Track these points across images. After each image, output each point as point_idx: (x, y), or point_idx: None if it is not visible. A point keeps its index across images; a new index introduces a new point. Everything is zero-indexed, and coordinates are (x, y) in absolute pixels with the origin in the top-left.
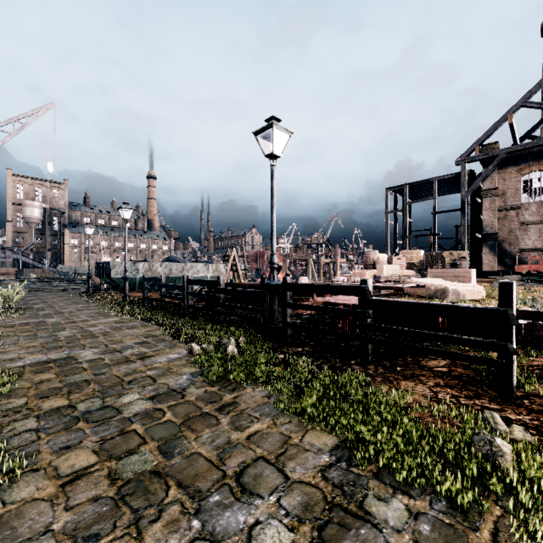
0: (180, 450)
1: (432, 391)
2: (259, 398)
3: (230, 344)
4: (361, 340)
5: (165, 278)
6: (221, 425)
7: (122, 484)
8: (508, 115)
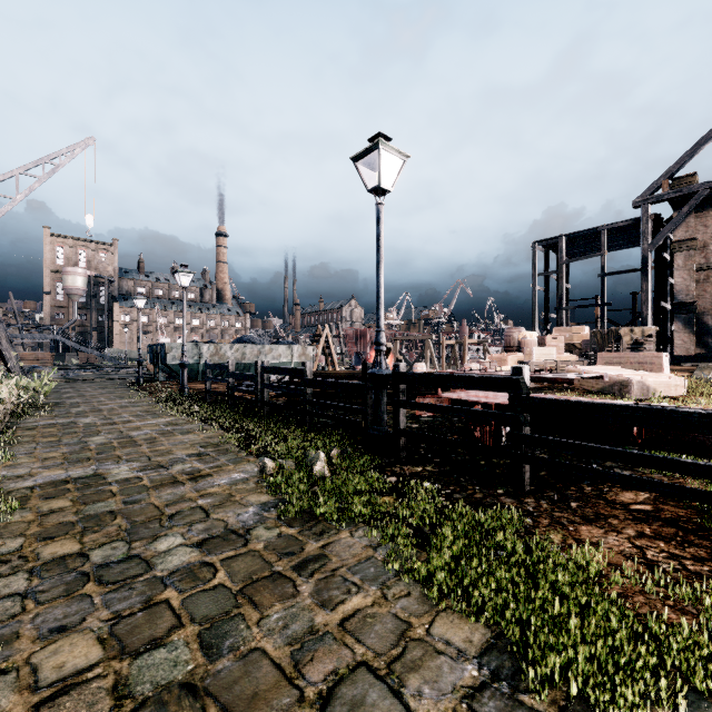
0: (232, 642)
1: (634, 546)
2: (359, 549)
3: (318, 459)
4: (513, 459)
5: (233, 365)
6: (301, 597)
7: (132, 709)
8: (711, 135)
